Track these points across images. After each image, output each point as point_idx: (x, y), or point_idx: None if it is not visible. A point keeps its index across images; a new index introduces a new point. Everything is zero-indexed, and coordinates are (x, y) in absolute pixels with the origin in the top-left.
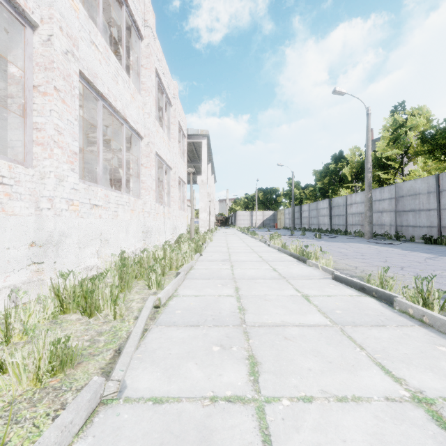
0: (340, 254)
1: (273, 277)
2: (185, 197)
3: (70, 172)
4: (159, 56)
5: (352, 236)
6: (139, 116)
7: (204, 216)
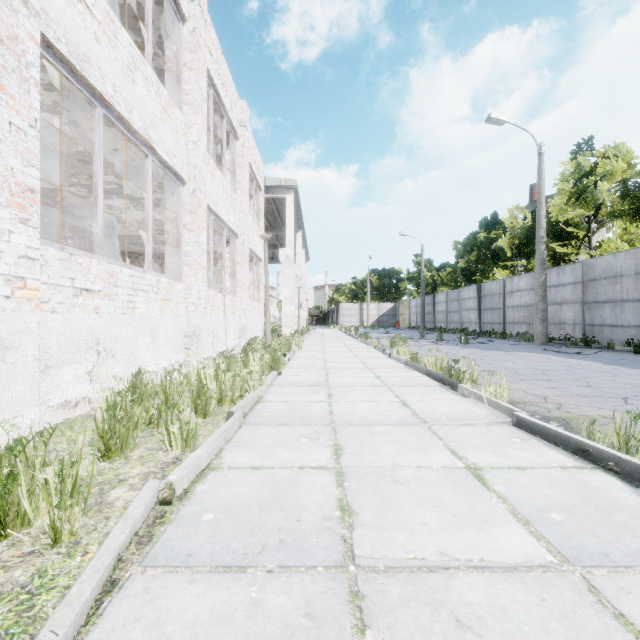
0: (507, 371)
1: (404, 421)
2: (261, 281)
3: (18, 225)
4: (216, 55)
5: (514, 340)
6: (178, 146)
7: (290, 310)
